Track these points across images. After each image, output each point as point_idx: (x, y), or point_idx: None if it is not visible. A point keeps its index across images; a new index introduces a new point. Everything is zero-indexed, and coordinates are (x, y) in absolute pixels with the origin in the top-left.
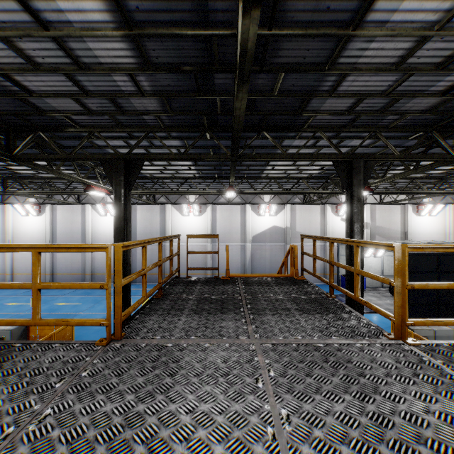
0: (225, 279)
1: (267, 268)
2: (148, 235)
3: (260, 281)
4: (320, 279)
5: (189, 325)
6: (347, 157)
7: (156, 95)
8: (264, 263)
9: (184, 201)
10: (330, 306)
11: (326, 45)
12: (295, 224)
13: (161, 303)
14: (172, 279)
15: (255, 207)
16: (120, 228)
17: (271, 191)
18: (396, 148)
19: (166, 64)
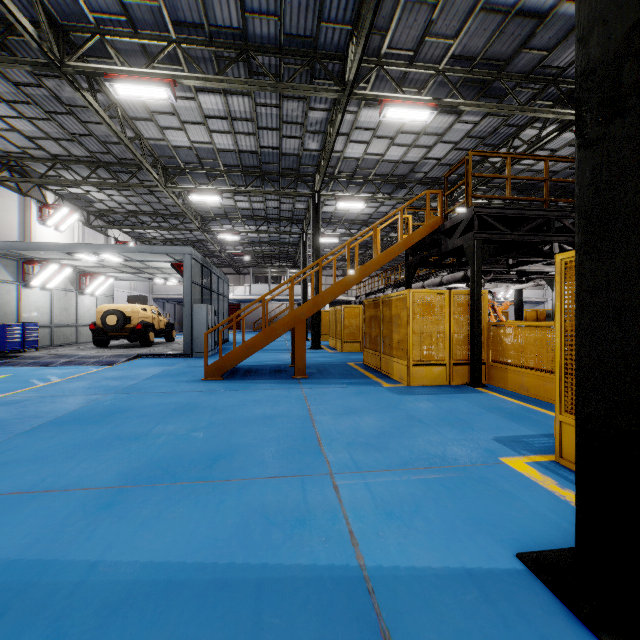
0: None
1: None
2: None
3: None
4: None
5: None
6: None
7: None
8: None
9: None
10: None
11: None
12: None
13: None
14: None
15: None
16: None
17: None
18: None
19: None
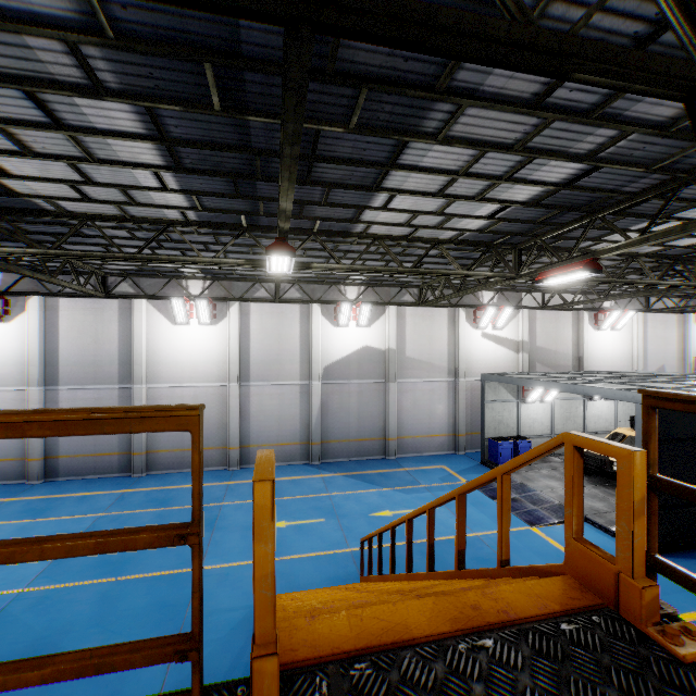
0: None
1: (352, 429)
2: (89, 366)
3: None
4: None
5: None
6: None
7: None
8: (348, 419)
9: (176, 293)
10: None
11: None
12: (404, 343)
13: None
14: None
15: (328, 309)
16: None
17: (374, 268)
18: None
19: None
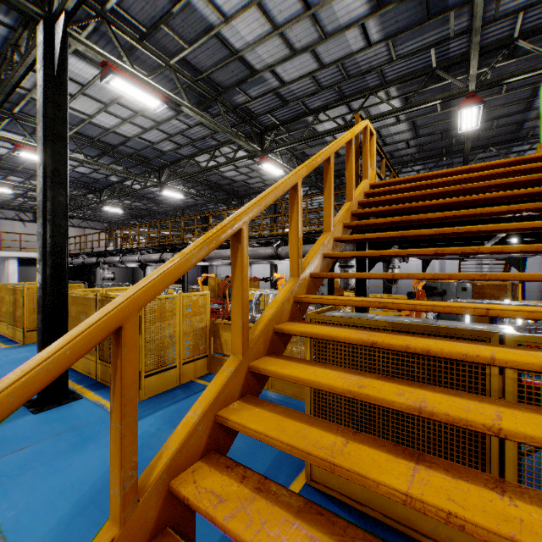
0: None
1: None
2: None
3: None
4: None
5: None
6: None
7: (416, 146)
8: None
9: None
10: None
11: (519, 105)
12: None
13: None
14: None
15: None
16: None
17: None
18: None
19: (426, 134)
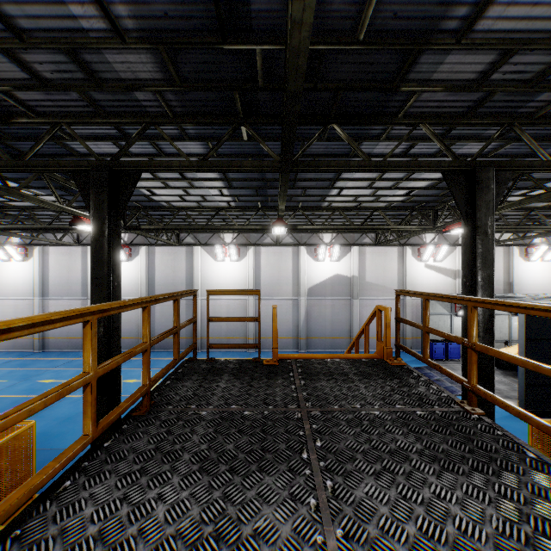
0: (270, 364)
1: (327, 330)
2: (170, 286)
3: (331, 370)
4: (441, 371)
5: (175, 528)
6: (466, 165)
7: (146, 40)
8: (324, 324)
9: (217, 242)
10: (487, 443)
11: None
12: (364, 272)
13: (139, 432)
14: (181, 365)
15: (311, 250)
16: (102, 279)
17: (335, 227)
18: (527, 159)
19: None
